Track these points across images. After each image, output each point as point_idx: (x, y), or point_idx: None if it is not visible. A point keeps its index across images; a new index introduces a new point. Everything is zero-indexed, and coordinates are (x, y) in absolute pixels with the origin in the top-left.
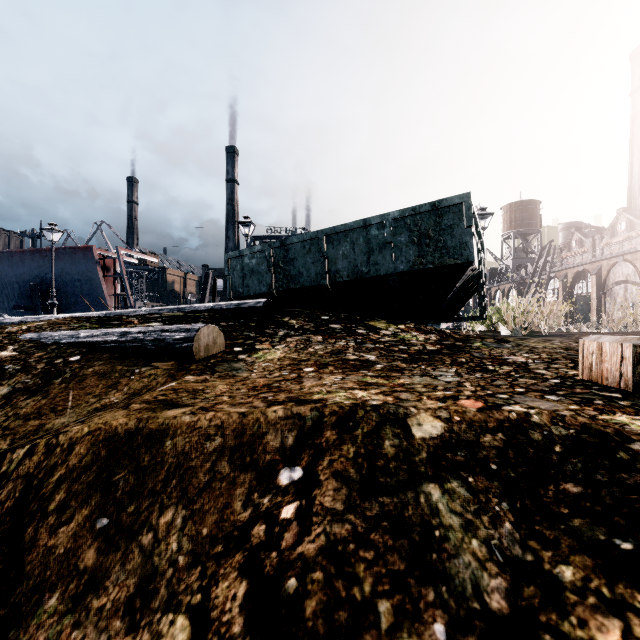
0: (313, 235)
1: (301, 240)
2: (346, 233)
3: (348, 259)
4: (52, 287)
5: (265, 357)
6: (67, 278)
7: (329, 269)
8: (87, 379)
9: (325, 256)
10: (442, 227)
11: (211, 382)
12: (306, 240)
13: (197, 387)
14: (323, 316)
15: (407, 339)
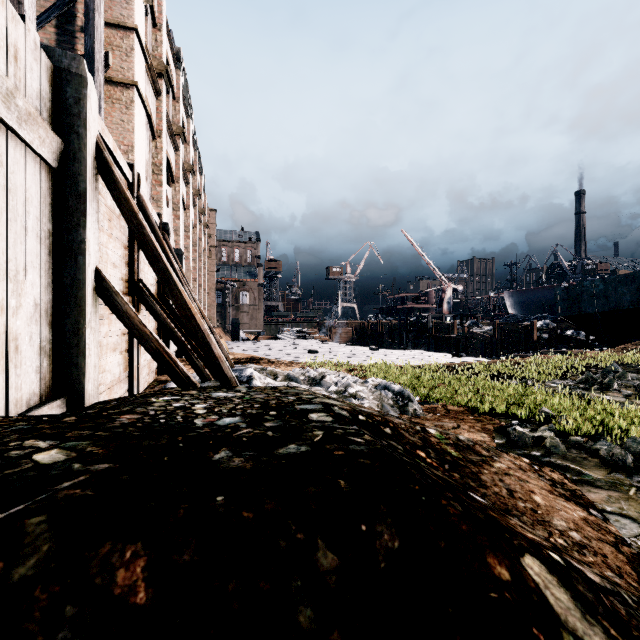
0: None
1: None
2: None
3: None
4: None
5: None
6: None
7: None
8: None
9: None
10: None
11: None
12: None
13: None
14: None
15: None
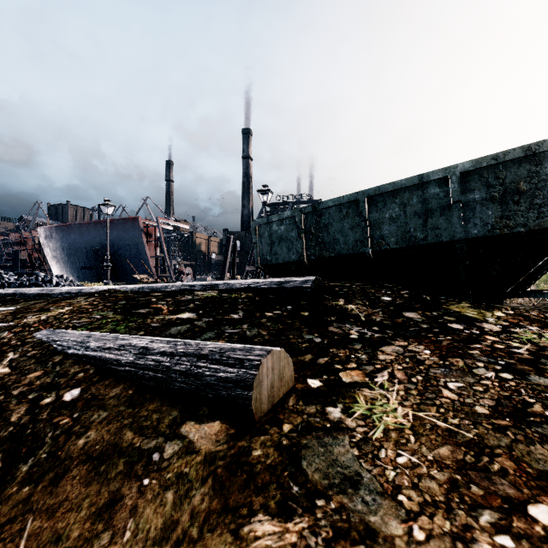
0: (352, 197)
1: (337, 203)
2: (394, 193)
3: (397, 223)
4: (107, 252)
5: (380, 420)
6: (120, 243)
7: (371, 235)
8: (68, 474)
9: (367, 220)
10: (542, 177)
11: None
12: (343, 203)
13: None
14: (382, 296)
15: (542, 344)
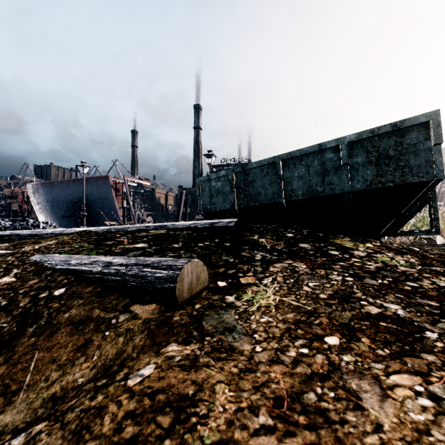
0: (270, 160)
1: (259, 165)
2: (301, 157)
3: (303, 180)
4: (83, 204)
5: (257, 302)
6: (94, 197)
7: (285, 189)
8: (59, 331)
9: (281, 178)
10: (404, 146)
11: (203, 371)
12: (264, 165)
13: (184, 389)
14: (287, 233)
15: (390, 263)
